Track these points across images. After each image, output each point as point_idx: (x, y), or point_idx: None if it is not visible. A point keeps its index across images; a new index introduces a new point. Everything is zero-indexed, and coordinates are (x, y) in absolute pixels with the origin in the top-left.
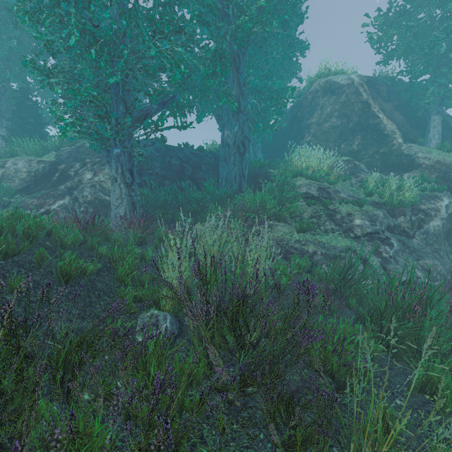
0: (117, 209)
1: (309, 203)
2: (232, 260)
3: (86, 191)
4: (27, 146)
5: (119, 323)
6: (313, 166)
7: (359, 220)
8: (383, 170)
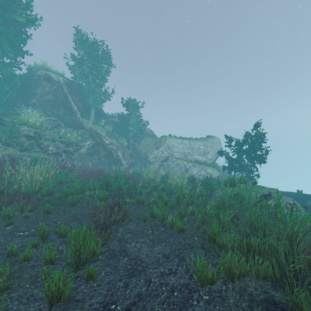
0: None
1: (28, 139)
2: None
3: None
4: None
5: None
6: (33, 121)
7: (52, 148)
8: (72, 127)
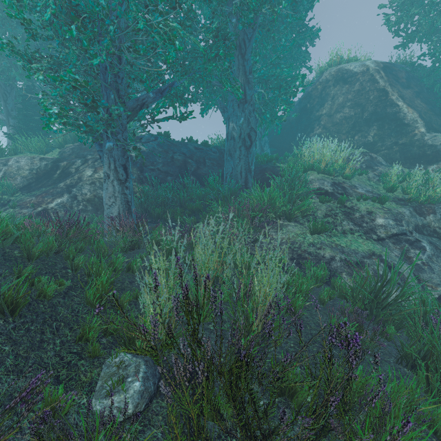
0: (110, 208)
1: (323, 200)
2: (234, 273)
3: (85, 189)
4: (31, 144)
5: (61, 390)
6: (326, 159)
7: (381, 219)
8: (403, 163)
